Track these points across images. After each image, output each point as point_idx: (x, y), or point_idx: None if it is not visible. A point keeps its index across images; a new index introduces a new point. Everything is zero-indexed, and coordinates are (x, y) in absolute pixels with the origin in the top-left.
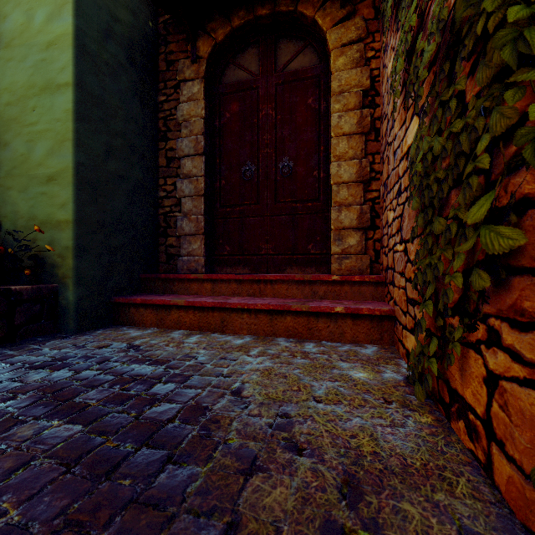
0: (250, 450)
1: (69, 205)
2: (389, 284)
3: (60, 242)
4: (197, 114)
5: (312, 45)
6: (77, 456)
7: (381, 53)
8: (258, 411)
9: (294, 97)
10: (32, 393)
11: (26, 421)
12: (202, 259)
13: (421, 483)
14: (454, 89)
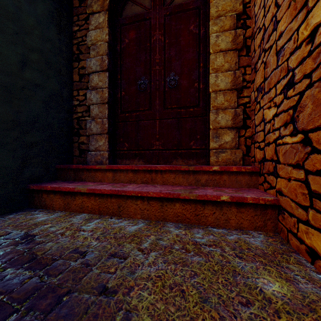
0: None
1: None
2: (268, 174)
3: None
4: (102, 39)
5: None
6: None
7: None
8: None
9: (179, 25)
10: None
11: None
12: (106, 153)
13: None
14: None
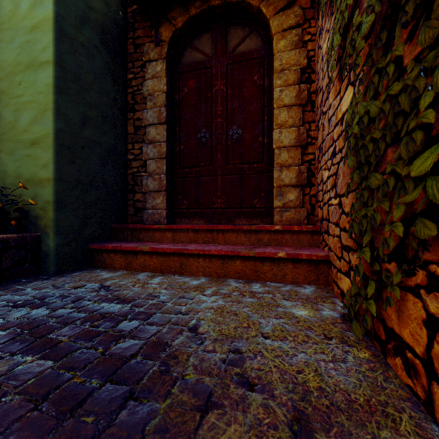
0: (205, 386)
1: (50, 165)
2: (324, 233)
3: (42, 197)
4: (160, 89)
5: (257, 31)
6: (45, 392)
7: (316, 37)
8: (213, 347)
9: (242, 75)
10: (11, 330)
11: (2, 357)
12: (164, 212)
13: (367, 420)
14: (391, 55)
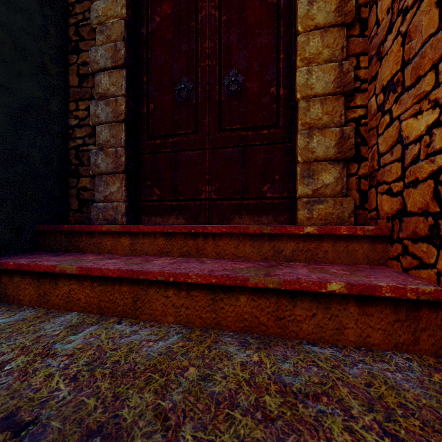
0: None
1: None
2: (413, 241)
3: None
4: (116, 14)
5: None
6: None
7: None
8: None
9: None
10: None
11: None
12: (122, 205)
13: None
14: None
